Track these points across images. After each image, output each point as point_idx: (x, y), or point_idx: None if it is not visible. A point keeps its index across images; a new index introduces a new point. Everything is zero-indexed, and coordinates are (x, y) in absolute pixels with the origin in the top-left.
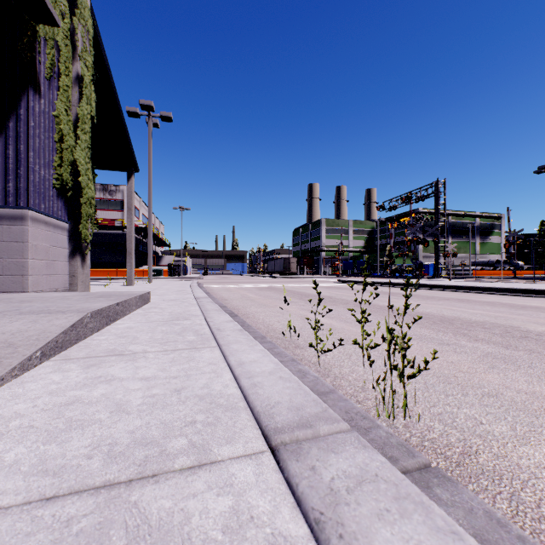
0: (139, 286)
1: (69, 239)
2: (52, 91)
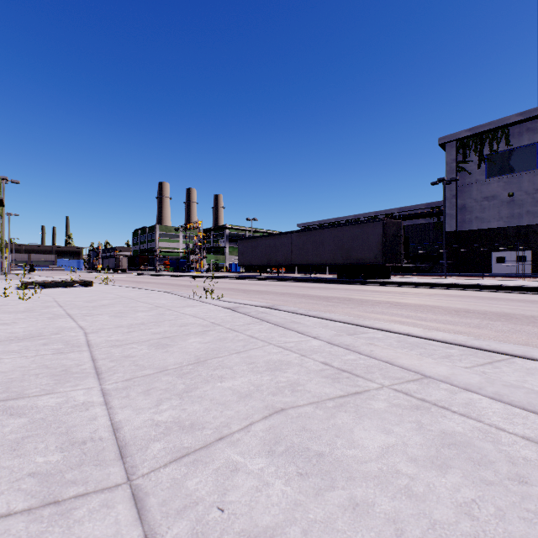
0: None
1: None
2: None
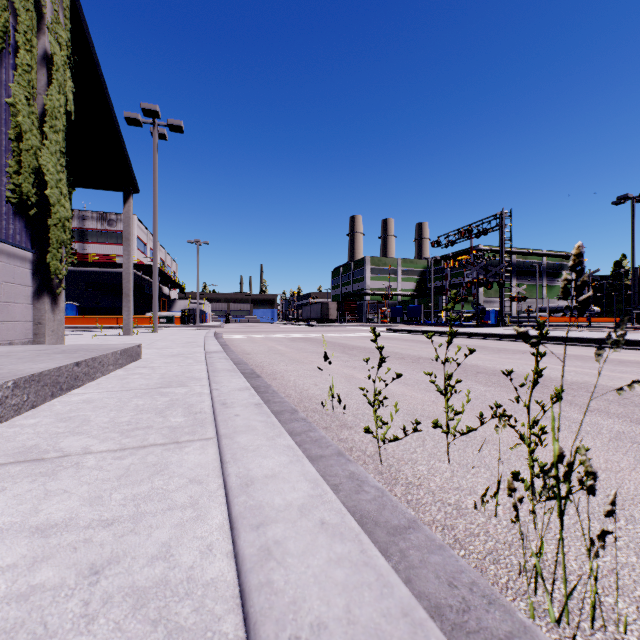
0: (138, 337)
1: (33, 274)
2: (5, 70)
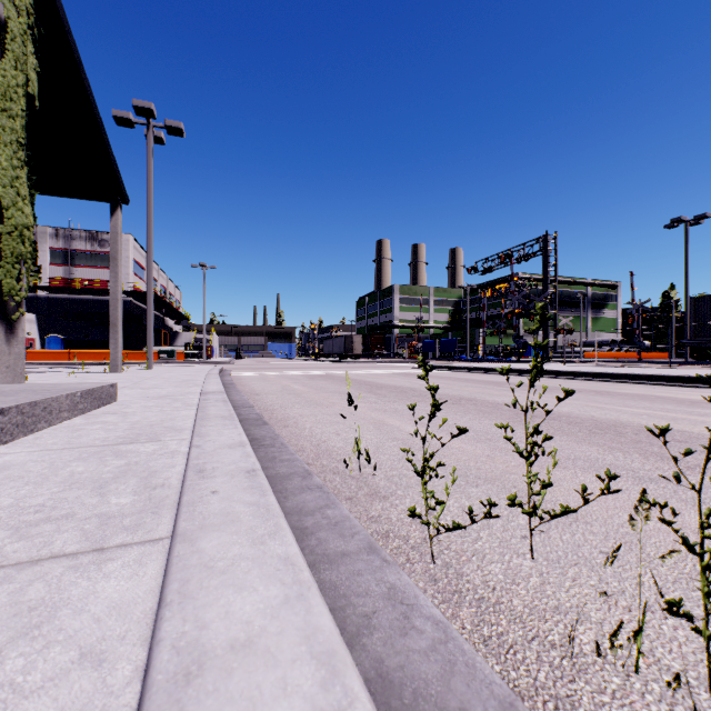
0: (127, 374)
1: None
2: None
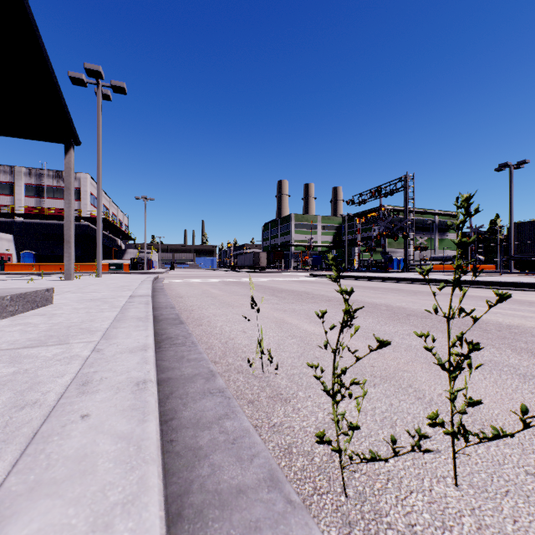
0: (77, 281)
1: None
2: None
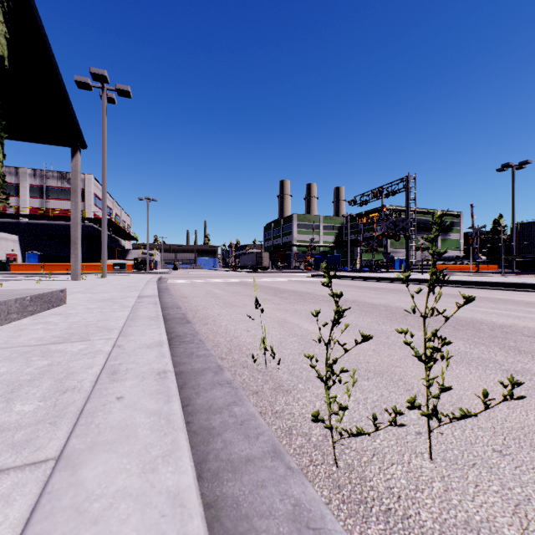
0: (84, 281)
1: None
2: None
